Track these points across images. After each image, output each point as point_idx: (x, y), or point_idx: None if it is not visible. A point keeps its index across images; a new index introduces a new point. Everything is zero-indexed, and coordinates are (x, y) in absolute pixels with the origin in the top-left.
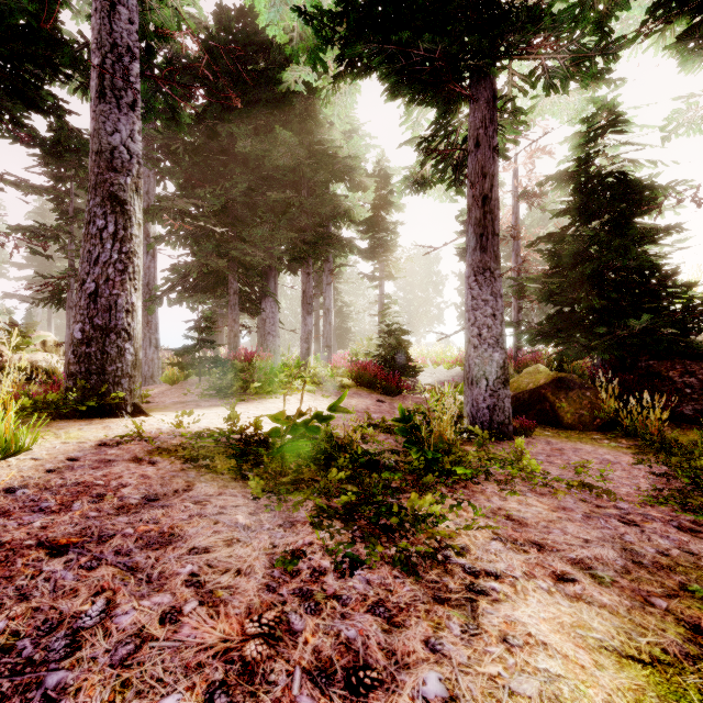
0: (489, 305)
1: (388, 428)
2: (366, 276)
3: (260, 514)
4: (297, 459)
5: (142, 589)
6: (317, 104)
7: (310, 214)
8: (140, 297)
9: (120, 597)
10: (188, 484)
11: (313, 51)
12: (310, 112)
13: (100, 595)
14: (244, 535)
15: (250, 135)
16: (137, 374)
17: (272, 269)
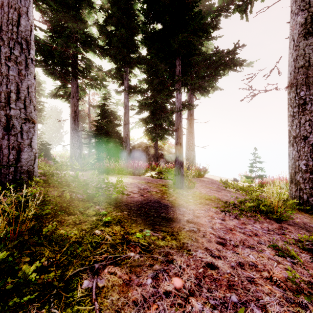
0: (76, 138)
1: None
2: None
3: None
4: None
5: None
6: None
7: None
8: None
9: None
10: None
11: None
12: None
13: None
14: None
15: None
16: None
17: None
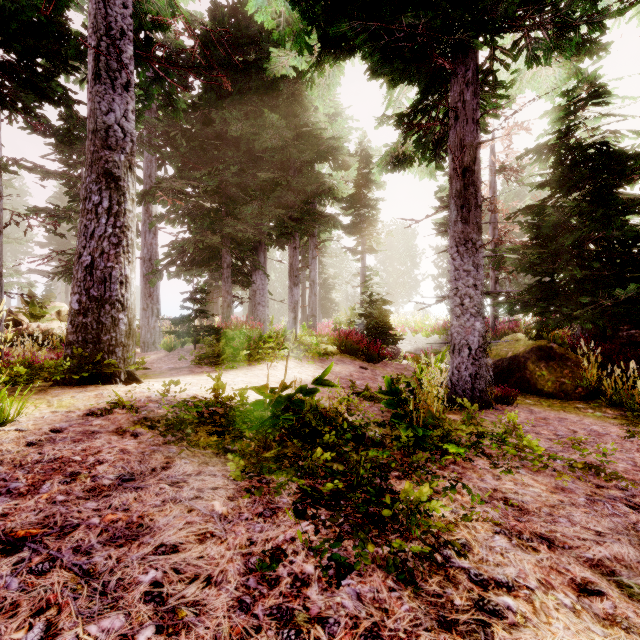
0: (471, 276)
1: (371, 396)
2: (349, 250)
3: (239, 499)
4: (281, 432)
5: (93, 605)
6: (303, 89)
7: (296, 192)
8: (133, 269)
9: (64, 618)
10: (167, 461)
11: (299, 35)
12: (296, 97)
13: (41, 616)
14: (219, 528)
15: (241, 120)
16: (131, 342)
17: (262, 244)
